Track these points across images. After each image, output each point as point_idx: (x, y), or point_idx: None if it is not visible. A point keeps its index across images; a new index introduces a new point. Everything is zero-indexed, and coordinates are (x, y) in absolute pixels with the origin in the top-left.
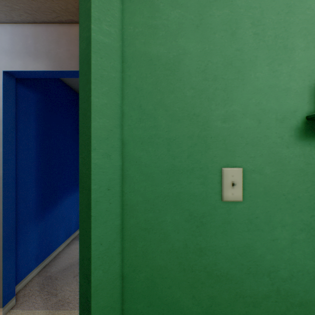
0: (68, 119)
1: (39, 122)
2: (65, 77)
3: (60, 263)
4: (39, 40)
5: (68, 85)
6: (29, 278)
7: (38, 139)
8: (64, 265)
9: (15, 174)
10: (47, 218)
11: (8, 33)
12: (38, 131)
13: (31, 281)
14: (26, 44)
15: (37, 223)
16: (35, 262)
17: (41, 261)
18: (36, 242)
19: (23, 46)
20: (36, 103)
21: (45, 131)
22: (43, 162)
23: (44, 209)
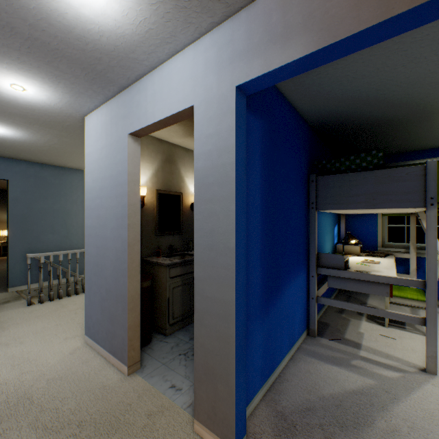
0: (291, 158)
1: (263, 165)
2: (331, 60)
3: (290, 393)
4: (289, 7)
5: (291, 105)
6: (254, 403)
7: (262, 190)
8: (298, 399)
9: (246, 246)
10: (270, 314)
11: (242, 24)
12: (262, 179)
13: (257, 409)
14: (268, 27)
15: (261, 320)
16: (259, 379)
17: (265, 379)
18: (260, 349)
19: (264, 31)
20: (260, 136)
21: (268, 178)
22: (267, 227)
23: (267, 300)
